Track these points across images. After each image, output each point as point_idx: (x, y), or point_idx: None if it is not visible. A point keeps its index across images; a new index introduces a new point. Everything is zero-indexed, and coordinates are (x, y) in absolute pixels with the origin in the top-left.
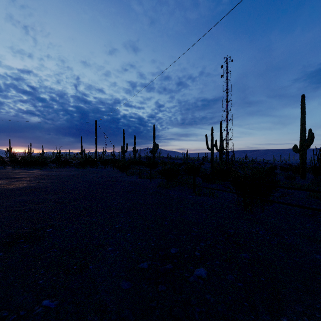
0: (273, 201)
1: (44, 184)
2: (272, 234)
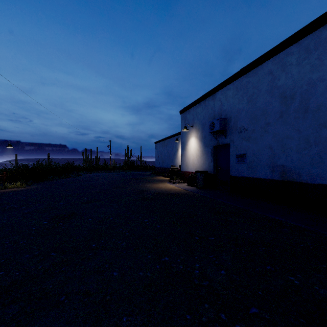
0: None
1: None
2: None
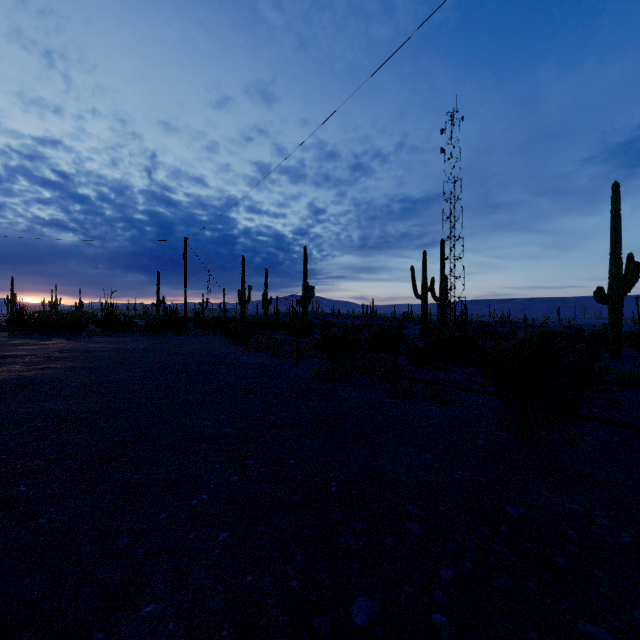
0: (605, 420)
1: (55, 373)
2: (632, 525)
